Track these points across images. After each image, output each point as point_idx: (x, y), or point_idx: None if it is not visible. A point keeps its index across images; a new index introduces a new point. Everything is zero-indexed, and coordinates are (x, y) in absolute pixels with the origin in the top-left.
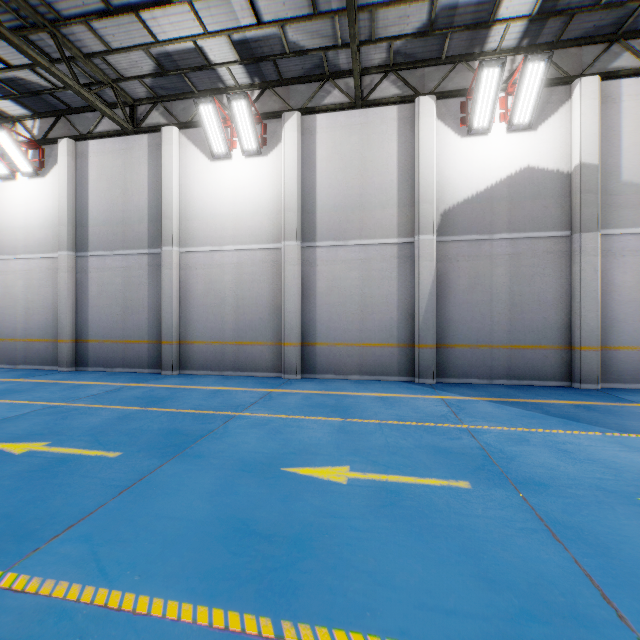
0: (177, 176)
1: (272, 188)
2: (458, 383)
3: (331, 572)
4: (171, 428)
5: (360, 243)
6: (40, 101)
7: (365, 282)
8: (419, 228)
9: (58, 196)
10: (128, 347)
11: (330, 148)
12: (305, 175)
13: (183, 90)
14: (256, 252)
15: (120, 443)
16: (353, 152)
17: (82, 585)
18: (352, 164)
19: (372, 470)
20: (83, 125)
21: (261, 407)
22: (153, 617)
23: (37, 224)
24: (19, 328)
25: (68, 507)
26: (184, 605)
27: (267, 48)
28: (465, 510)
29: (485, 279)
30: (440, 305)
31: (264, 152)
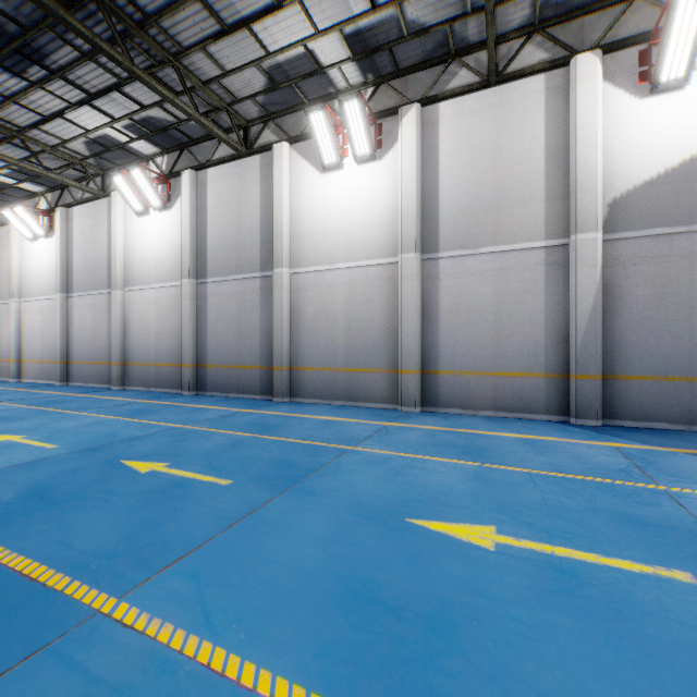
0: (288, 194)
1: (387, 195)
2: (635, 427)
3: (488, 682)
4: (281, 458)
5: (494, 250)
6: (167, 137)
7: (501, 297)
8: (576, 225)
9: (181, 226)
10: (242, 372)
11: (456, 140)
12: (425, 176)
13: (293, 102)
14: (369, 269)
15: (232, 470)
16: (485, 141)
17: (186, 632)
18: (484, 155)
19: (528, 536)
20: (202, 155)
21: (377, 442)
22: (259, 695)
23: (165, 255)
24: (151, 353)
25: (180, 535)
26: (295, 687)
27: (382, 36)
28: (693, 619)
29: (678, 287)
30: (607, 324)
31: (378, 156)
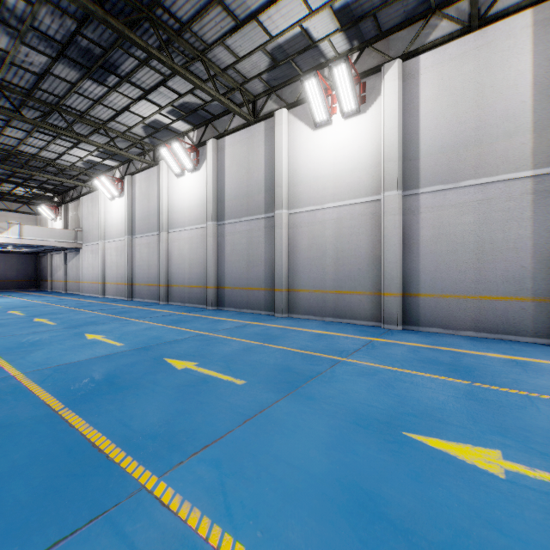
0: (286, 150)
1: (371, 142)
2: None
3: None
4: (284, 365)
5: (476, 183)
6: (196, 116)
7: (483, 226)
8: None
9: (207, 182)
10: (250, 293)
11: (436, 86)
12: (406, 122)
13: (291, 76)
14: (355, 206)
15: (244, 372)
16: (466, 83)
17: (211, 520)
18: (465, 96)
19: (542, 466)
20: (221, 127)
21: (365, 355)
22: None
23: (195, 204)
24: (185, 278)
25: (205, 425)
26: None
27: (367, 5)
28: None
29: None
30: None
31: (362, 110)
